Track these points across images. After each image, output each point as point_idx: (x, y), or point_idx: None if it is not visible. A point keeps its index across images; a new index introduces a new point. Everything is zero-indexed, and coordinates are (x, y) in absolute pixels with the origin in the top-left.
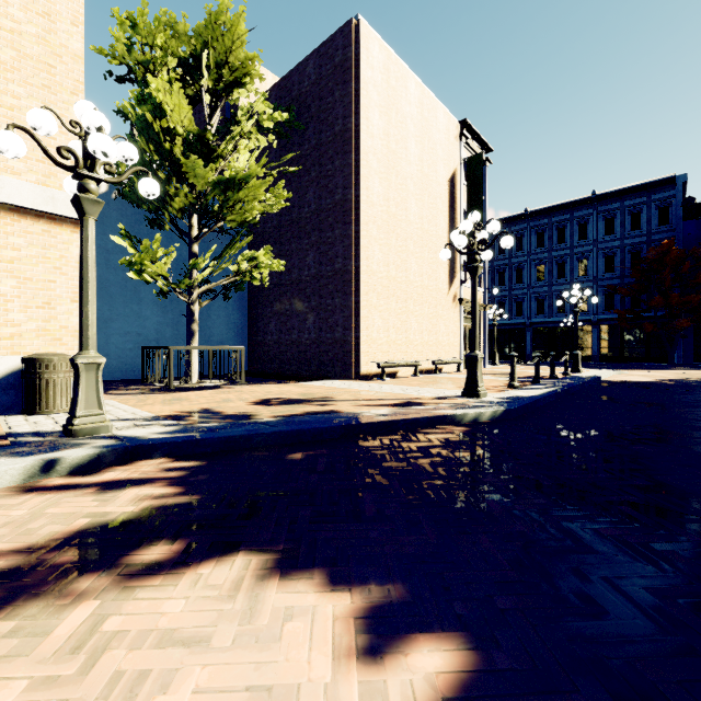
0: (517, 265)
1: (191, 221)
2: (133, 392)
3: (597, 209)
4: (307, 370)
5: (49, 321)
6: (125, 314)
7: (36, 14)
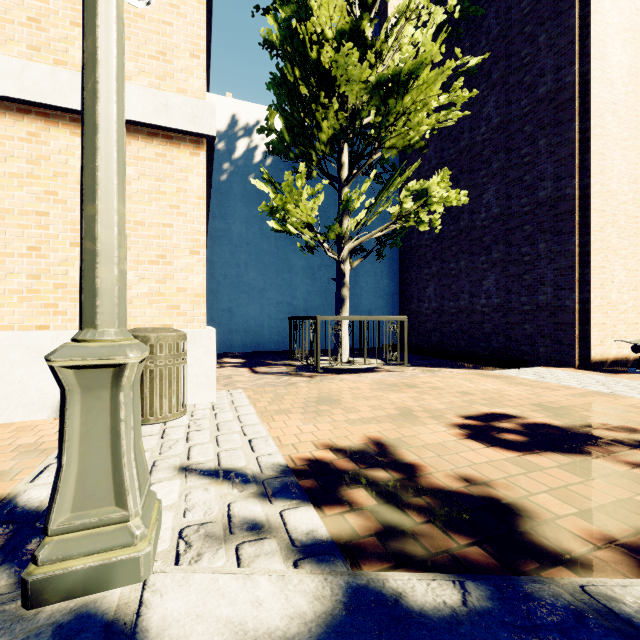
0: None
1: (340, 159)
2: (278, 371)
3: None
4: (484, 348)
5: (164, 281)
6: (277, 284)
7: None
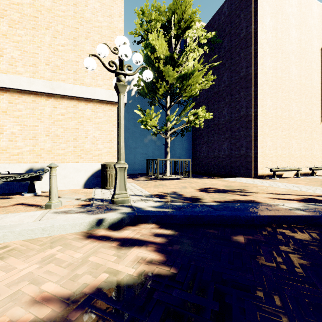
0: None
1: (166, 100)
2: (143, 179)
3: None
4: (223, 171)
5: (111, 148)
6: (141, 145)
7: (106, 17)
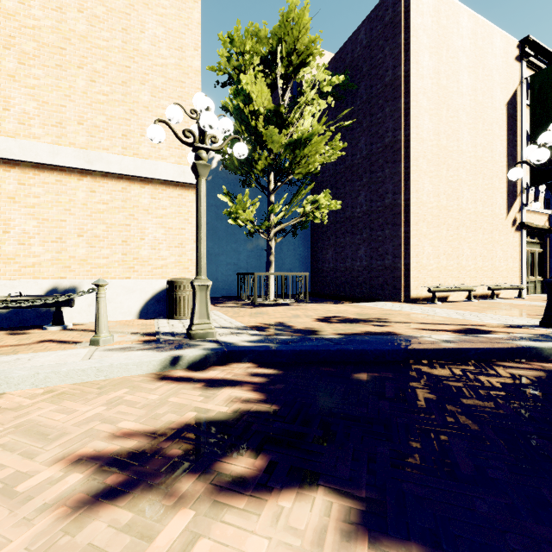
0: None
1: (269, 178)
2: (231, 306)
3: None
4: (359, 293)
5: (182, 256)
6: (227, 251)
7: (175, 50)
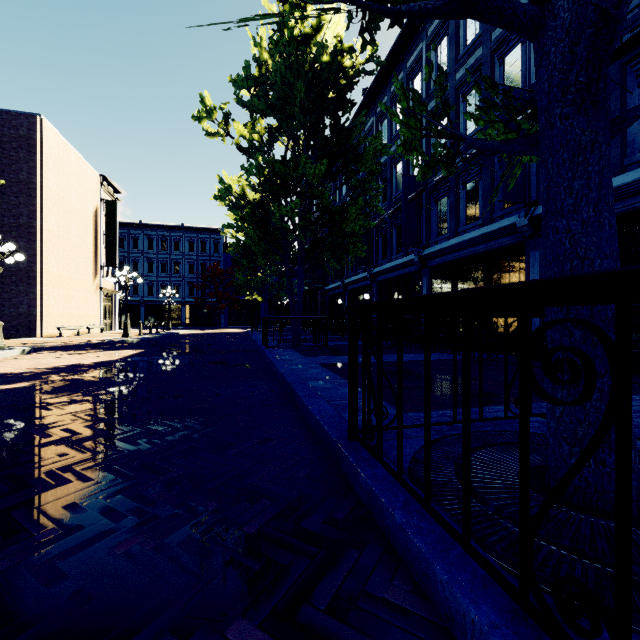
0: (134, 259)
1: None
2: None
3: (185, 235)
4: None
5: None
6: None
7: None
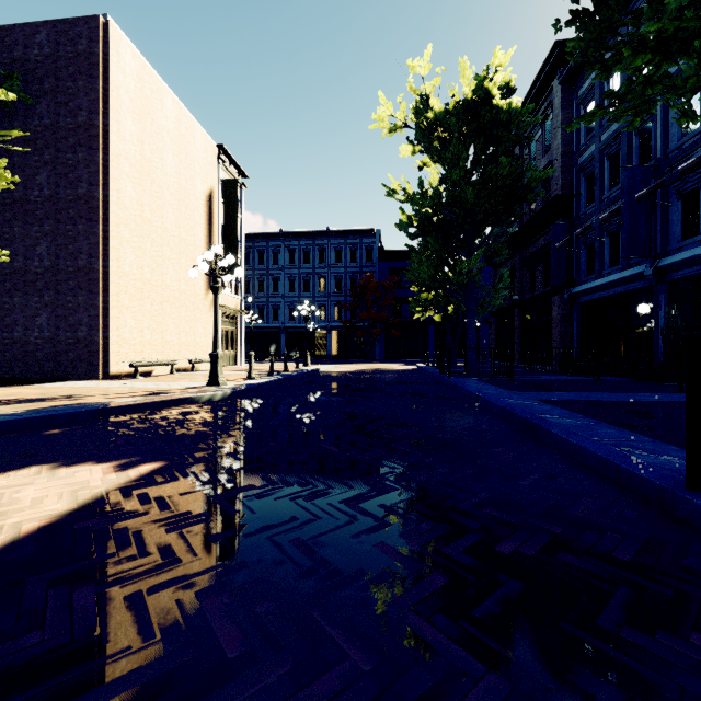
0: (274, 276)
1: None
2: None
3: (331, 241)
4: (37, 373)
5: None
6: None
7: None
